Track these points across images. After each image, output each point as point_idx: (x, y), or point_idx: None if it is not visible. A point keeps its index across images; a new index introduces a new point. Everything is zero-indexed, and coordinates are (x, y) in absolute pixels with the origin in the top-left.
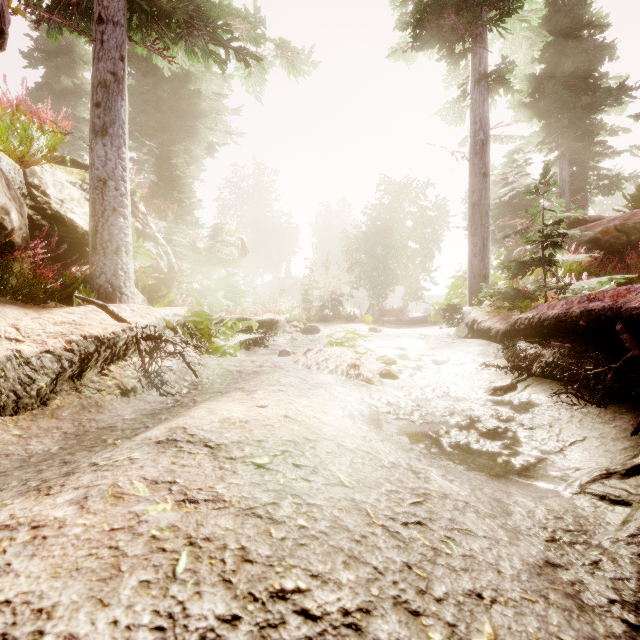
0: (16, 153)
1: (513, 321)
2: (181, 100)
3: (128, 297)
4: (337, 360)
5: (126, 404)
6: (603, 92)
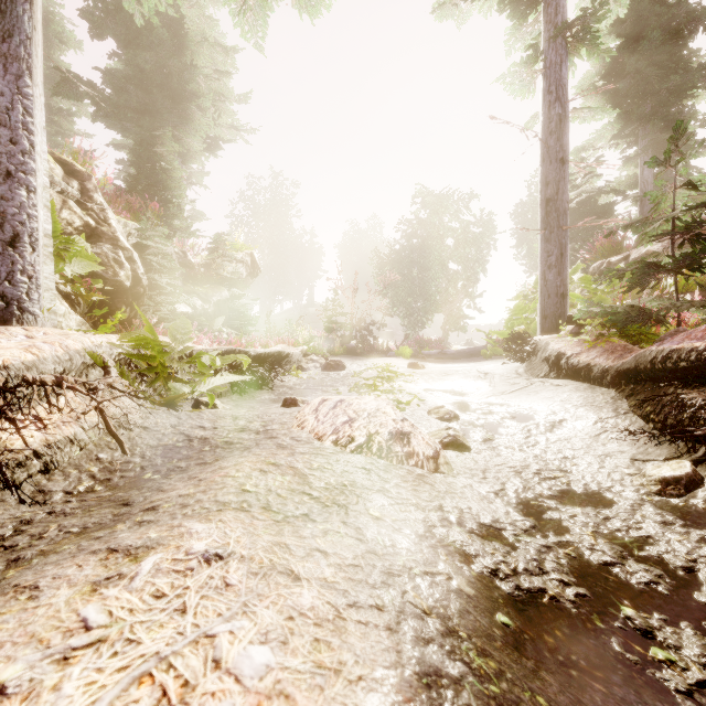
0: None
1: (661, 355)
2: (170, 74)
3: (36, 316)
4: (370, 423)
5: None
6: (698, 69)
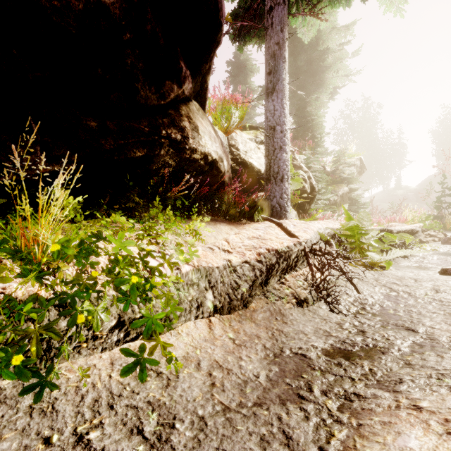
0: (224, 128)
1: None
2: (312, 62)
3: (288, 214)
4: None
5: (302, 315)
6: None
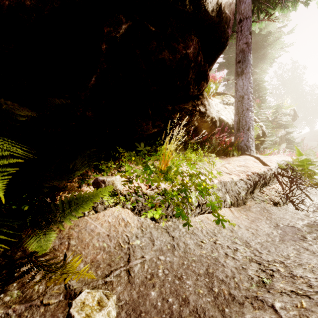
0: None
1: None
2: (257, 43)
3: (253, 151)
4: None
5: (278, 211)
6: None
